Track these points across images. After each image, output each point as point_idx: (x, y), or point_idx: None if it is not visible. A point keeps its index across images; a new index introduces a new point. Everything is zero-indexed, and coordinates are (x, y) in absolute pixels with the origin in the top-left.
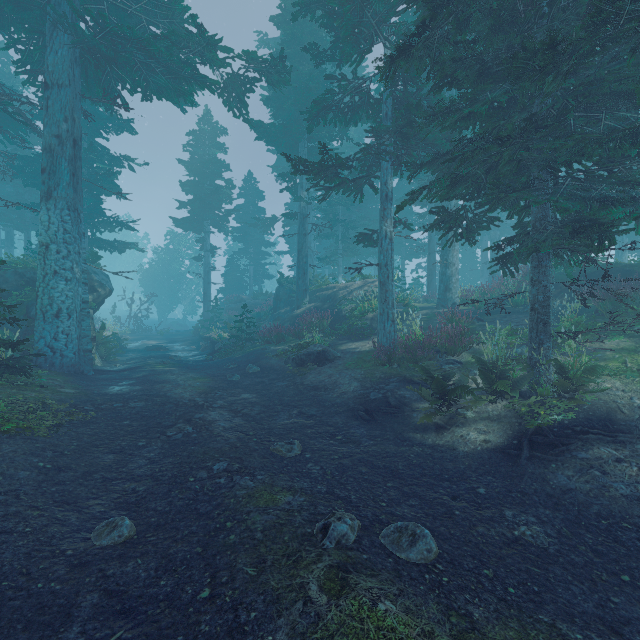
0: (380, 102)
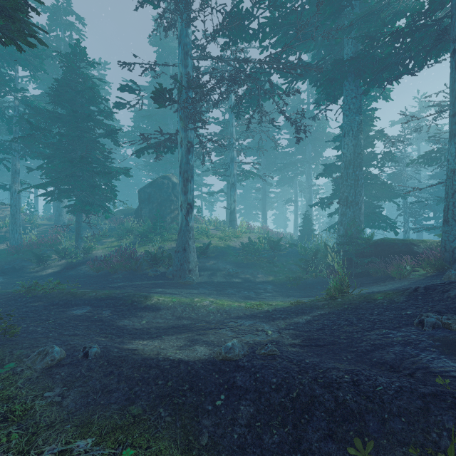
0: (12, 119)
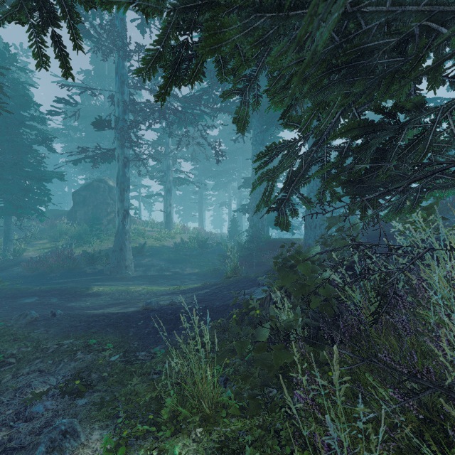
0: None
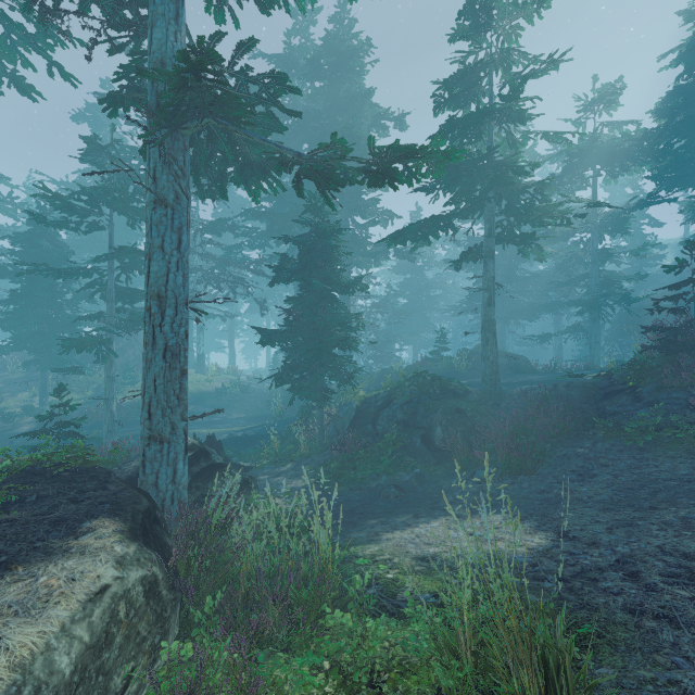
0: None
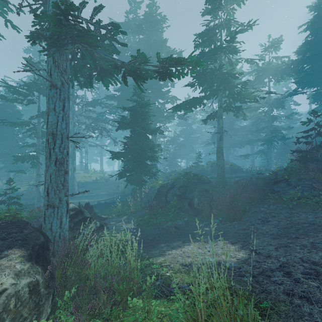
0: None
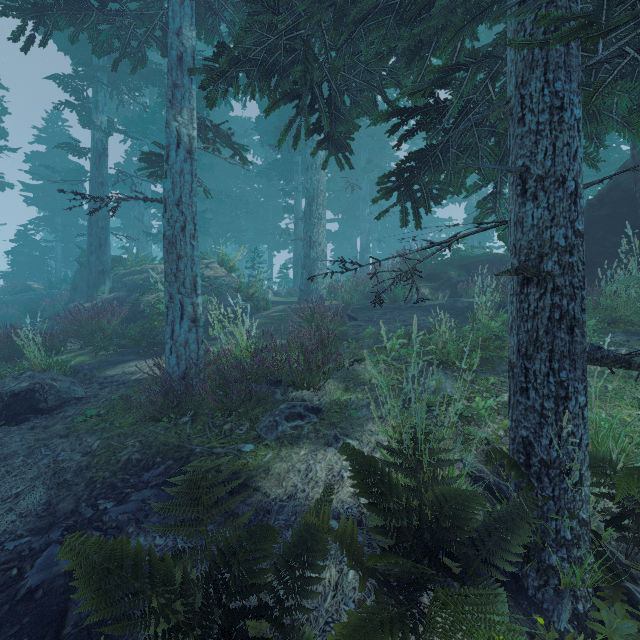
0: None
